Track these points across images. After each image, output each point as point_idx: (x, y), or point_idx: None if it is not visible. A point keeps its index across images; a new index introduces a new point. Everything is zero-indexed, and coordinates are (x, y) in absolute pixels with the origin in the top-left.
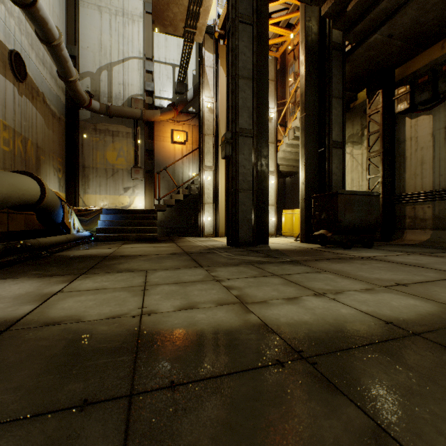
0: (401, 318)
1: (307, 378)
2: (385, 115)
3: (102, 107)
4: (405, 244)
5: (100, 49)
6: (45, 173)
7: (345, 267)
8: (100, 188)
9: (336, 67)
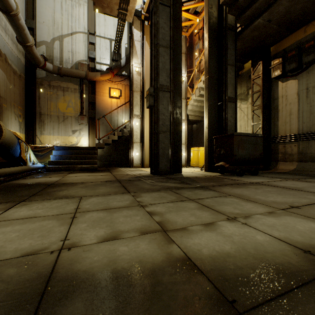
0: (314, 245)
1: None
2: (264, 79)
3: (55, 68)
4: (279, 172)
5: (53, 24)
6: (7, 117)
7: (244, 191)
8: (53, 130)
9: (231, 42)
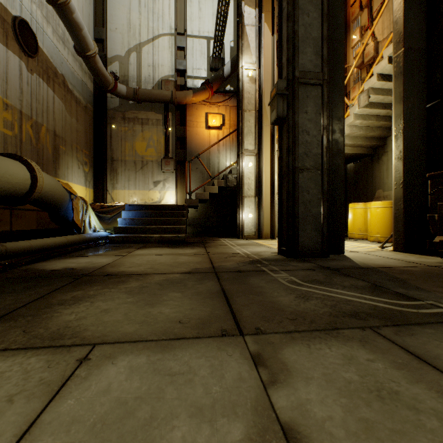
0: None
1: None
2: None
3: (129, 91)
4: None
5: (129, 29)
6: (66, 165)
7: None
8: (128, 183)
9: None
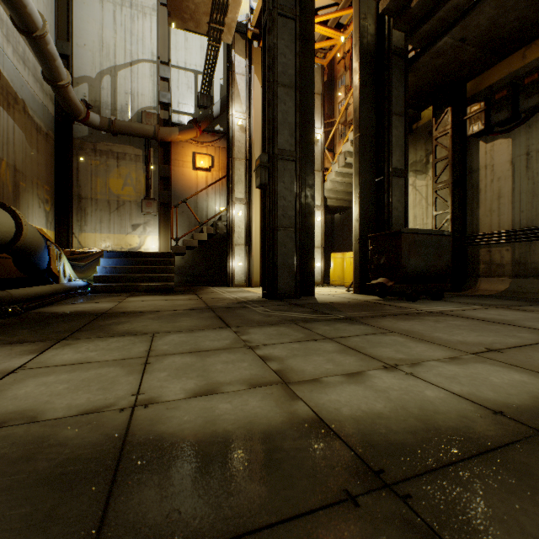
0: (511, 403)
1: (401, 530)
2: (455, 138)
3: (104, 122)
4: (480, 295)
5: (101, 47)
6: (27, 204)
7: (416, 326)
8: (100, 225)
9: (398, 77)
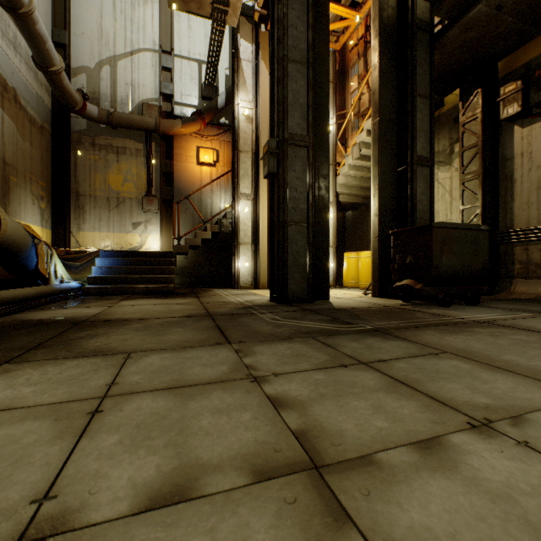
0: None
1: None
2: (486, 123)
3: (102, 114)
4: (517, 298)
5: (100, 36)
6: (18, 200)
7: (471, 342)
8: (99, 223)
9: (422, 54)
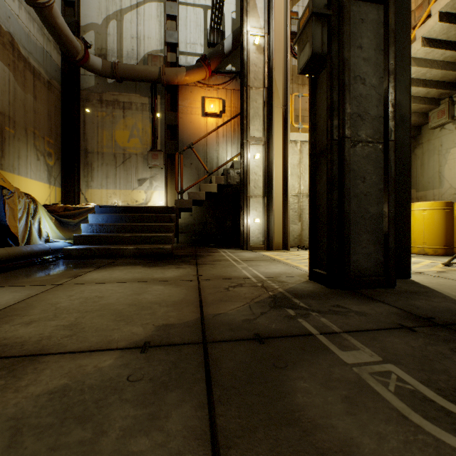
0: None
1: None
2: None
3: (106, 65)
4: None
5: None
6: (16, 154)
7: None
8: (106, 180)
9: None
